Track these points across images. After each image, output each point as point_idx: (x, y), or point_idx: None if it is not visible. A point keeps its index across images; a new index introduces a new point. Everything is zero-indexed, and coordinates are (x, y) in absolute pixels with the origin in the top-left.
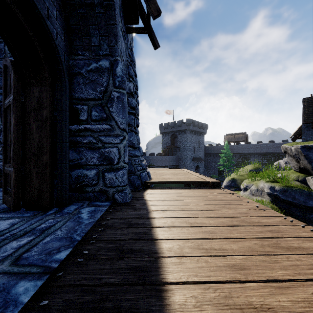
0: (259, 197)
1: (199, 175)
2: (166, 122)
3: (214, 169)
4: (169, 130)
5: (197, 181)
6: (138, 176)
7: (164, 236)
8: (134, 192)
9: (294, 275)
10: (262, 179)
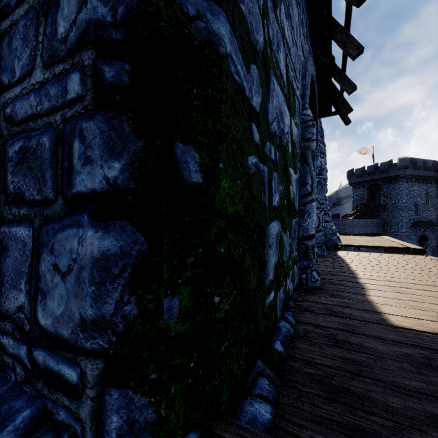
0: None
1: (402, 243)
2: (359, 168)
3: None
4: (365, 179)
5: (394, 247)
6: (329, 239)
7: (356, 267)
8: (327, 251)
9: (426, 280)
10: None
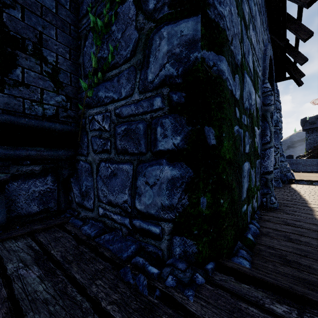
0: None
1: None
2: (312, 116)
3: None
4: None
5: None
6: (284, 175)
7: (307, 196)
8: (282, 184)
9: None
10: None
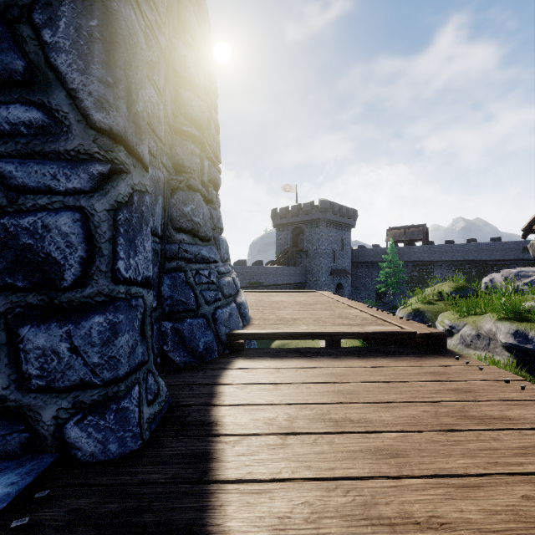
0: (483, 352)
1: (369, 309)
2: (283, 207)
3: (369, 290)
4: (289, 221)
5: (380, 333)
6: (207, 320)
7: None
8: (190, 374)
9: None
10: (484, 312)
